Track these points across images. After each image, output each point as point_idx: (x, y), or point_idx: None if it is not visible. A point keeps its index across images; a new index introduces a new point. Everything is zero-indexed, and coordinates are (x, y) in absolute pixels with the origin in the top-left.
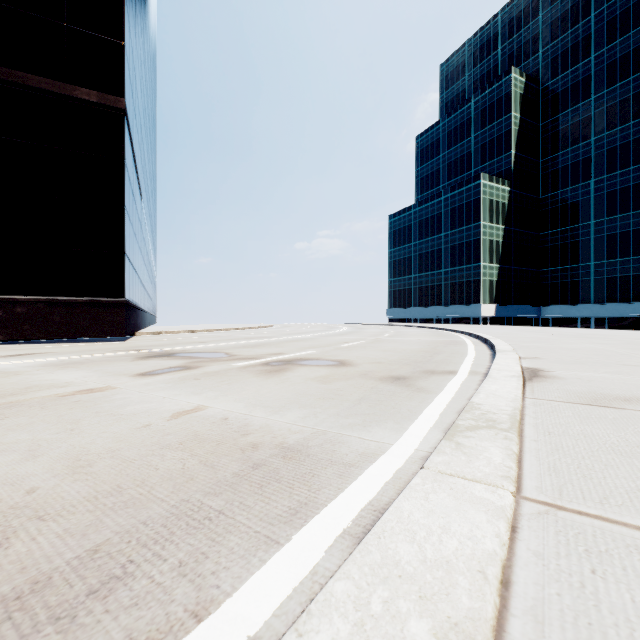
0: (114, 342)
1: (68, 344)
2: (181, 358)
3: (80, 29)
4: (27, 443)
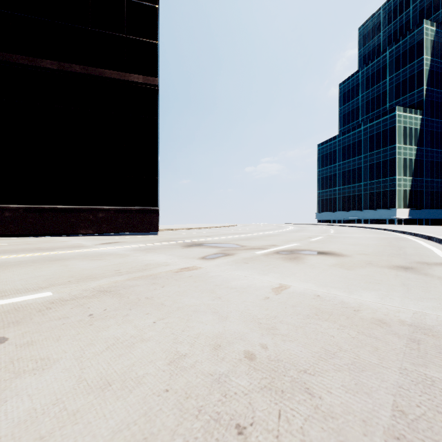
0: (152, 235)
1: (127, 236)
2: (211, 247)
3: (133, 37)
4: (204, 306)
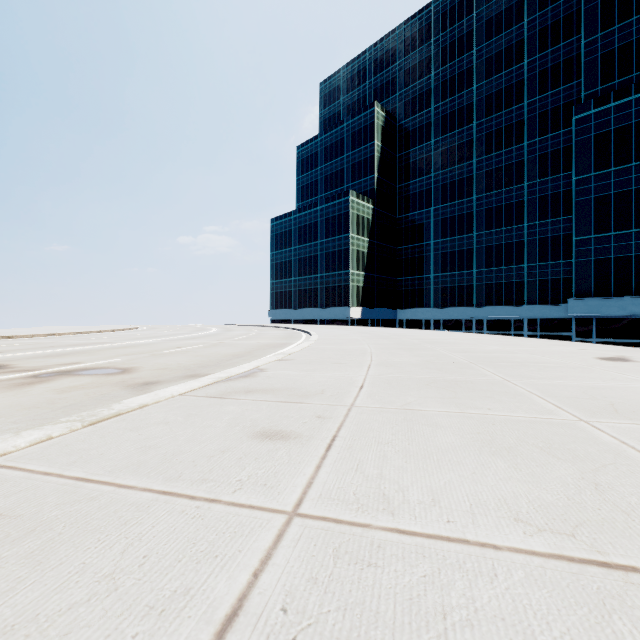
0: None
1: None
2: None
3: None
4: None
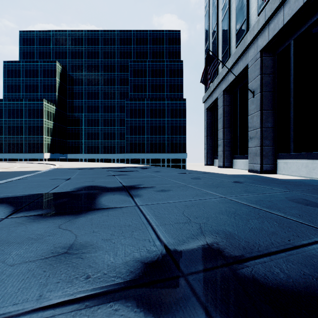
0: None
1: None
2: None
3: None
4: (27, 169)
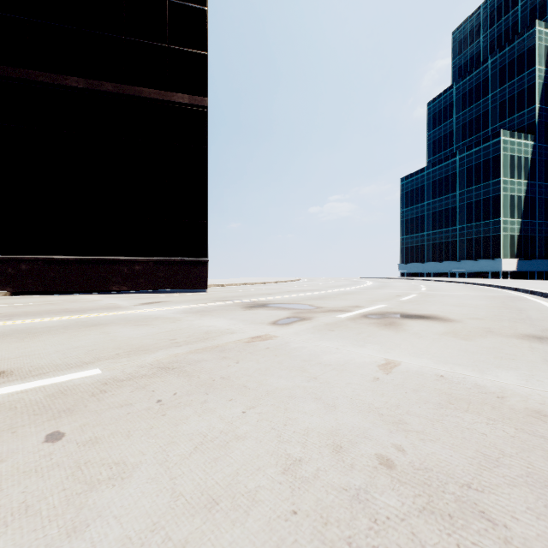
0: (201, 293)
1: (170, 294)
2: (279, 309)
3: (177, 48)
4: (300, 390)
